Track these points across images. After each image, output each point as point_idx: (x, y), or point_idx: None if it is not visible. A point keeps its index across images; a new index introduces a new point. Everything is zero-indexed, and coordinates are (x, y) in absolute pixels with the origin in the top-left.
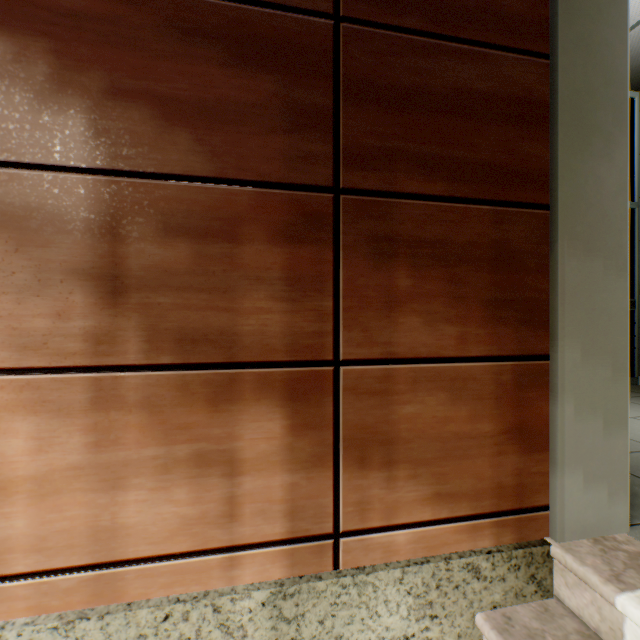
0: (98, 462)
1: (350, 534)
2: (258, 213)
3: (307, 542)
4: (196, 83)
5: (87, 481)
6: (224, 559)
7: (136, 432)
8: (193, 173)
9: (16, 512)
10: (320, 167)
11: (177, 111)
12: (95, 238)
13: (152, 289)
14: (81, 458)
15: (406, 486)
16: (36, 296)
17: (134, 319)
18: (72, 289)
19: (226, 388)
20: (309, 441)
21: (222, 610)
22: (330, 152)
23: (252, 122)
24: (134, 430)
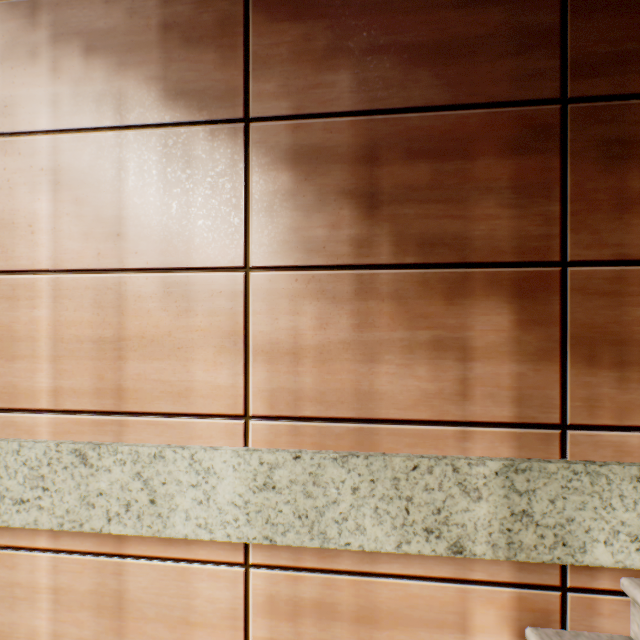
0: (359, 340)
1: (577, 428)
2: (487, 131)
3: (533, 429)
4: (434, 28)
5: (352, 354)
6: (457, 432)
7: (387, 318)
8: (431, 104)
9: (305, 371)
10: (546, 82)
11: (418, 55)
12: (357, 166)
13: (399, 203)
14: (347, 335)
15: (639, 389)
16: (318, 212)
17: (385, 228)
18: (341, 206)
19: (459, 285)
20: (535, 336)
21: (460, 471)
22: (556, 66)
23: (481, 52)
24: (385, 316)
